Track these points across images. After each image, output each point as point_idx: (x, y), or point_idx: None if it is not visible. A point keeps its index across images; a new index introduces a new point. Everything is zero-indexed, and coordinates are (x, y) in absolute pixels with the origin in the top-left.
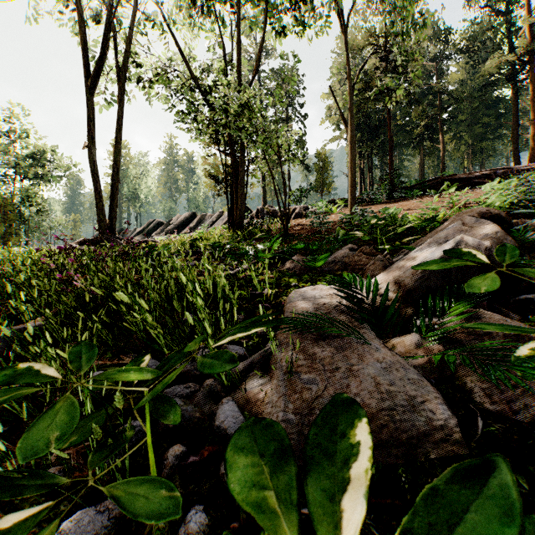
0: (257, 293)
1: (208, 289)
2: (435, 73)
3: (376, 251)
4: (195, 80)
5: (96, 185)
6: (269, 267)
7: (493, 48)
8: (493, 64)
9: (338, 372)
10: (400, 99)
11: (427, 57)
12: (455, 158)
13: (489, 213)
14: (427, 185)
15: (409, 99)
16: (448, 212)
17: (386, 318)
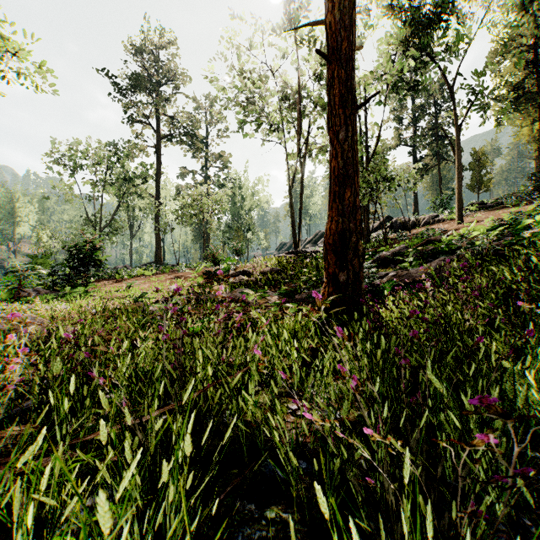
0: None
1: None
2: None
3: None
4: None
5: (293, 227)
6: None
7: None
8: None
9: None
10: None
11: None
12: None
13: (430, 240)
14: None
15: None
16: None
17: None
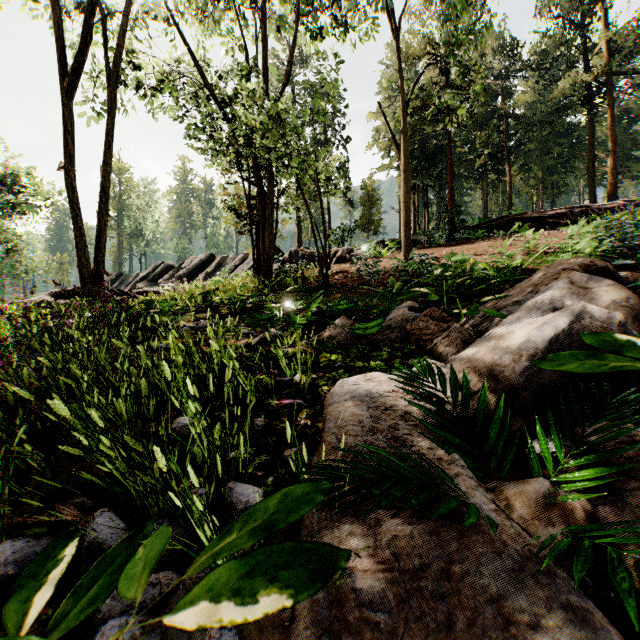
0: (286, 381)
1: (216, 371)
2: (501, 92)
3: (448, 315)
4: (210, 88)
5: (76, 219)
6: (304, 332)
7: (567, 66)
8: (568, 84)
9: (427, 579)
10: (462, 121)
11: (492, 73)
12: (522, 193)
13: (594, 266)
14: (493, 225)
15: (472, 121)
16: (525, 259)
17: (488, 442)
